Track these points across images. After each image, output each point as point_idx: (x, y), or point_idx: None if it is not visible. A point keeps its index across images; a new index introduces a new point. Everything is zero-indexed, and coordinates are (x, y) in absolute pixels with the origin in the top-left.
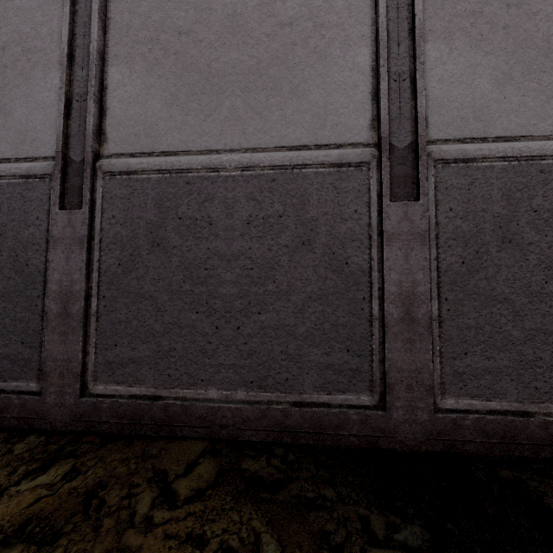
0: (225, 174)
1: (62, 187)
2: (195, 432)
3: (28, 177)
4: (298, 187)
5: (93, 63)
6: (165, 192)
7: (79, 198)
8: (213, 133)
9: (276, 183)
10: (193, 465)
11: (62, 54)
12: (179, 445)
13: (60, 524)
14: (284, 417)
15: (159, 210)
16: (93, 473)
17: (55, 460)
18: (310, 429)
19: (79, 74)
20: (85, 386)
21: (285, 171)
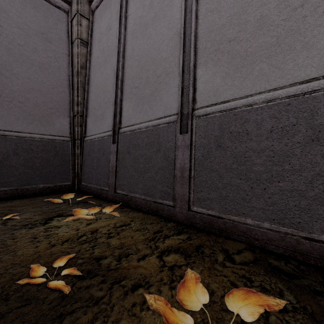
0: (256, 106)
1: (180, 125)
2: (240, 238)
3: (168, 123)
4: (308, 105)
5: (191, 71)
6: (223, 121)
7: (186, 129)
8: (248, 86)
9: (291, 106)
10: (240, 251)
11: (180, 71)
12: (232, 241)
13: (189, 252)
14: (297, 244)
15: (220, 130)
16: (197, 241)
17: (182, 232)
18: (318, 256)
19: (185, 77)
20: (189, 207)
21: (297, 97)
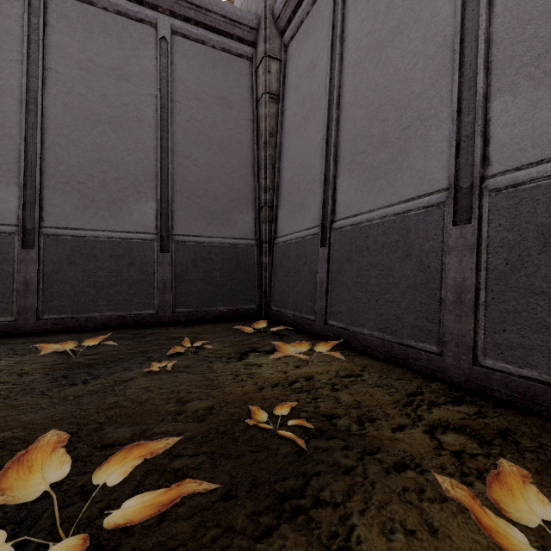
0: None
1: (453, 209)
2: None
3: (427, 207)
4: None
5: (479, 107)
6: None
7: (467, 215)
8: None
9: None
10: None
11: (452, 112)
12: None
13: (487, 437)
14: None
15: None
16: (499, 420)
17: (462, 402)
18: None
19: (465, 121)
20: (475, 358)
21: None
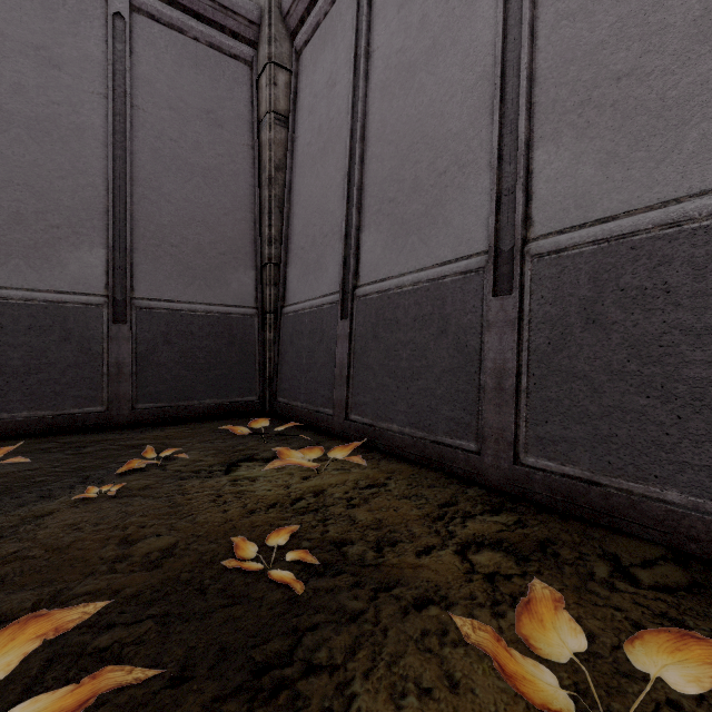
0: (691, 226)
1: (494, 276)
2: (647, 533)
3: (465, 273)
4: None
5: (521, 156)
6: (601, 263)
7: (509, 284)
8: (670, 179)
9: None
10: (651, 562)
11: (493, 159)
12: (626, 539)
13: (525, 552)
14: None
15: (594, 284)
16: (539, 530)
17: (501, 509)
18: None
19: (506, 171)
20: (516, 455)
21: None
